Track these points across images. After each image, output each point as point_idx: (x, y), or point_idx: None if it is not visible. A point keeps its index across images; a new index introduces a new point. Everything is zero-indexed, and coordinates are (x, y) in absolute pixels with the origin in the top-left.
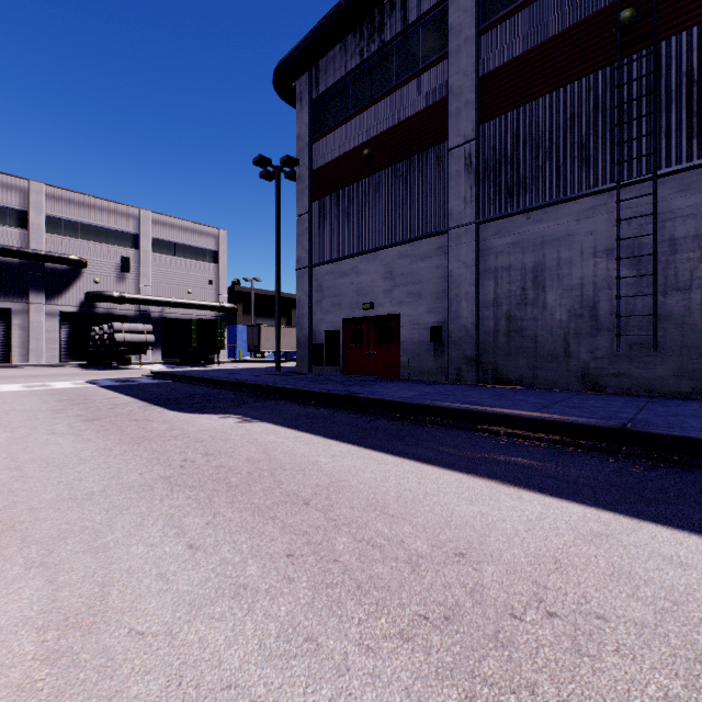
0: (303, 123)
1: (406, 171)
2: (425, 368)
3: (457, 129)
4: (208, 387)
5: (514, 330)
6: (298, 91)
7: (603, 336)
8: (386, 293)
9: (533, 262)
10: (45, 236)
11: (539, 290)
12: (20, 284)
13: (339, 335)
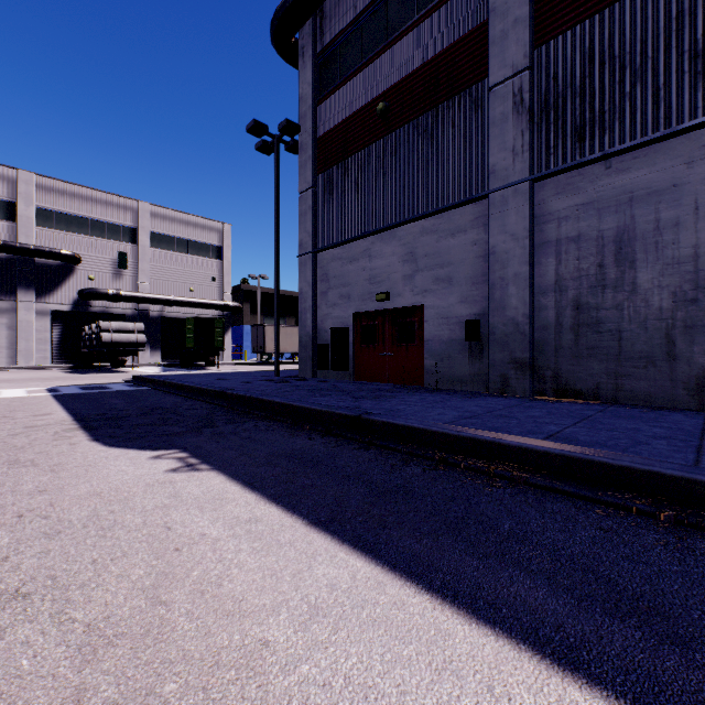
0: (305, 82)
1: (432, 124)
2: (456, 373)
3: (503, 59)
4: (183, 397)
5: (586, 323)
6: (300, 46)
7: None
8: (406, 280)
9: (616, 228)
10: (35, 229)
11: (625, 266)
12: (8, 281)
13: (348, 332)
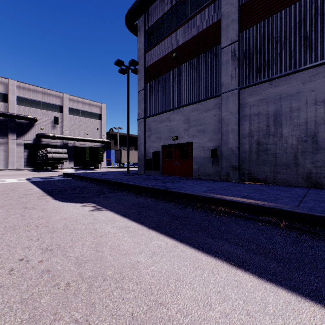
0: (140, 43)
1: (196, 63)
2: (207, 171)
3: (227, 36)
4: (88, 182)
5: (262, 150)
6: (138, 26)
7: (321, 153)
8: (185, 131)
9: (274, 110)
10: (16, 106)
11: (277, 126)
12: (4, 130)
13: (159, 154)
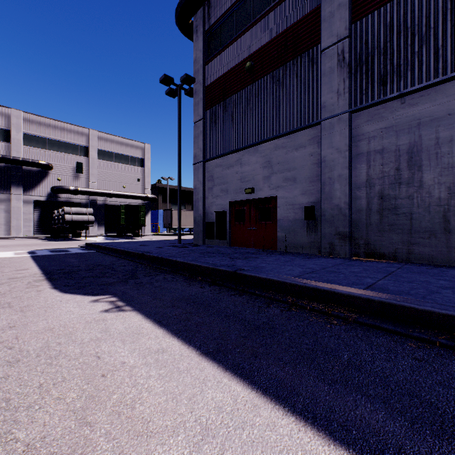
0: (198, 49)
1: (282, 76)
2: (299, 242)
3: (330, 31)
4: (117, 258)
5: (388, 208)
6: (195, 25)
7: None
8: (265, 179)
9: (408, 144)
10: (23, 147)
11: (414, 169)
12: (5, 181)
13: (226, 214)
